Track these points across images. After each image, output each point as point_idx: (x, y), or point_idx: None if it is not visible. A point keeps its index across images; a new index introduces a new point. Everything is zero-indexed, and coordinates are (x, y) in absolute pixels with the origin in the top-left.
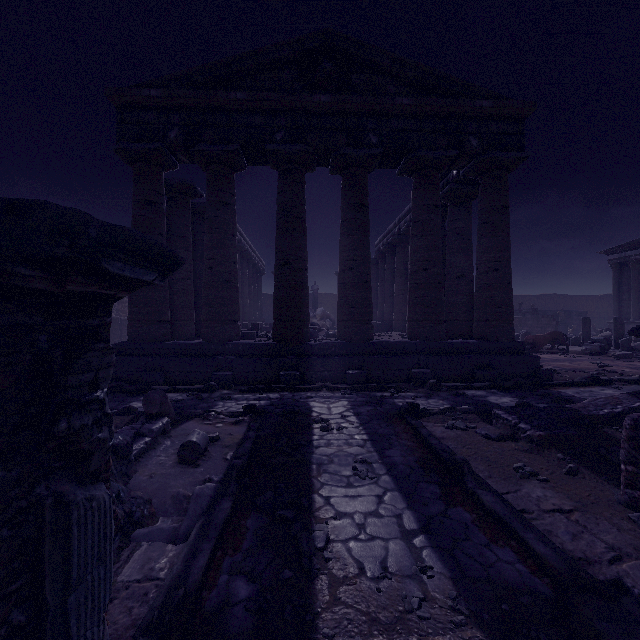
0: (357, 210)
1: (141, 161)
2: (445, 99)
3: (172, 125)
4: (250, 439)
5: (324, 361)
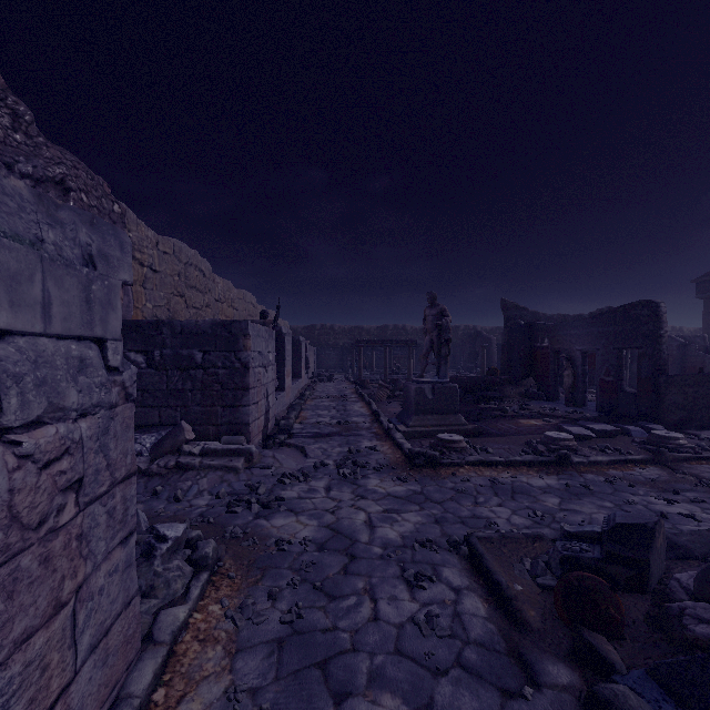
0: None
1: (704, 299)
2: None
3: None
4: None
5: None
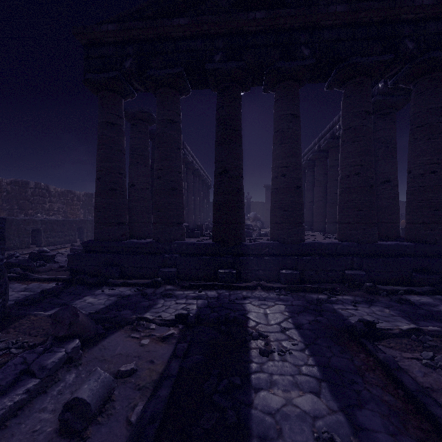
0: (289, 120)
1: (103, 90)
2: (381, 2)
3: (127, 56)
4: (170, 378)
5: (259, 261)
